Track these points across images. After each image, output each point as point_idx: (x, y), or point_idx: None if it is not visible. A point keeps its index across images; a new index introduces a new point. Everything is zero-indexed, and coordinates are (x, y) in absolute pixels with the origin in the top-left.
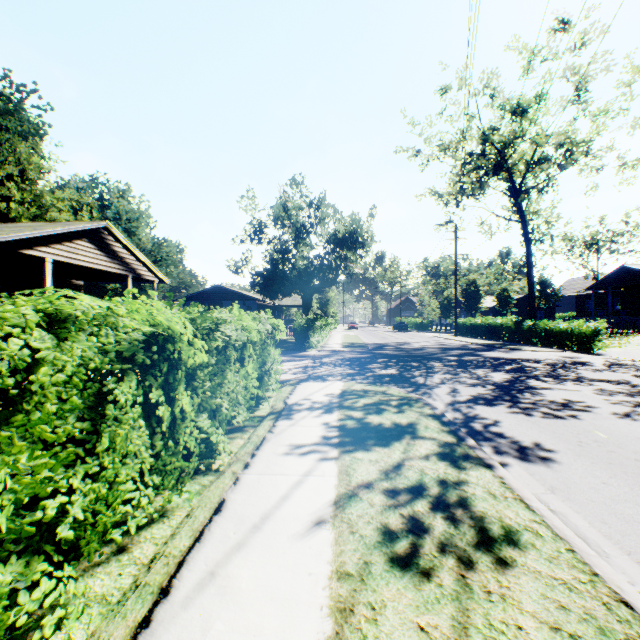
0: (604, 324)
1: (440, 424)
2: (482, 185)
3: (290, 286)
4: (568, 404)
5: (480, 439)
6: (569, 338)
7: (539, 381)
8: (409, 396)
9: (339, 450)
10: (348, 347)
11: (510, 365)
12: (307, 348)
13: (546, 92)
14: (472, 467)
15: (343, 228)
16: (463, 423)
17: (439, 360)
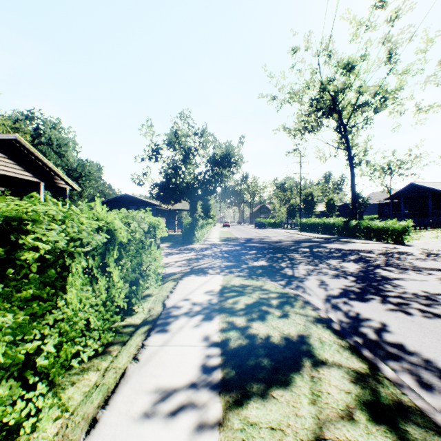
0: (411, 223)
1: (334, 335)
2: (320, 123)
3: (180, 194)
4: (432, 297)
5: (385, 356)
6: (385, 233)
7: (386, 271)
8: (286, 292)
9: (223, 401)
10: (224, 241)
11: (353, 255)
12: (192, 242)
13: (368, 54)
14: (427, 440)
15: (220, 151)
16: (352, 328)
17: (296, 251)
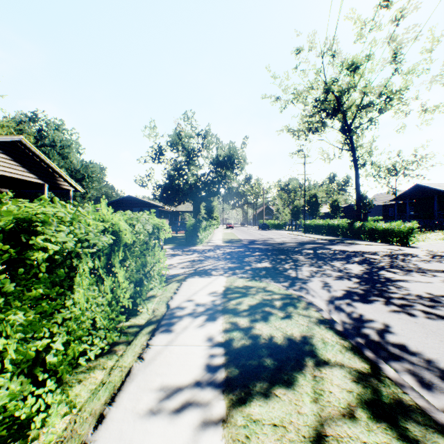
0: (416, 224)
1: (337, 336)
2: (324, 123)
3: (183, 196)
4: (436, 299)
5: (387, 357)
6: (390, 235)
7: (391, 273)
8: (290, 293)
9: (227, 399)
10: (227, 242)
11: (357, 257)
12: (196, 243)
13: (373, 54)
14: (427, 438)
15: (223, 152)
16: (355, 329)
17: (300, 253)
